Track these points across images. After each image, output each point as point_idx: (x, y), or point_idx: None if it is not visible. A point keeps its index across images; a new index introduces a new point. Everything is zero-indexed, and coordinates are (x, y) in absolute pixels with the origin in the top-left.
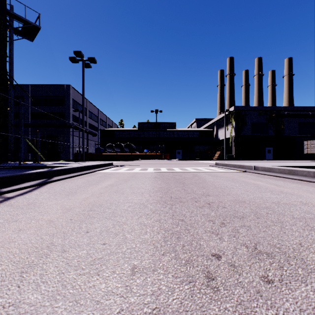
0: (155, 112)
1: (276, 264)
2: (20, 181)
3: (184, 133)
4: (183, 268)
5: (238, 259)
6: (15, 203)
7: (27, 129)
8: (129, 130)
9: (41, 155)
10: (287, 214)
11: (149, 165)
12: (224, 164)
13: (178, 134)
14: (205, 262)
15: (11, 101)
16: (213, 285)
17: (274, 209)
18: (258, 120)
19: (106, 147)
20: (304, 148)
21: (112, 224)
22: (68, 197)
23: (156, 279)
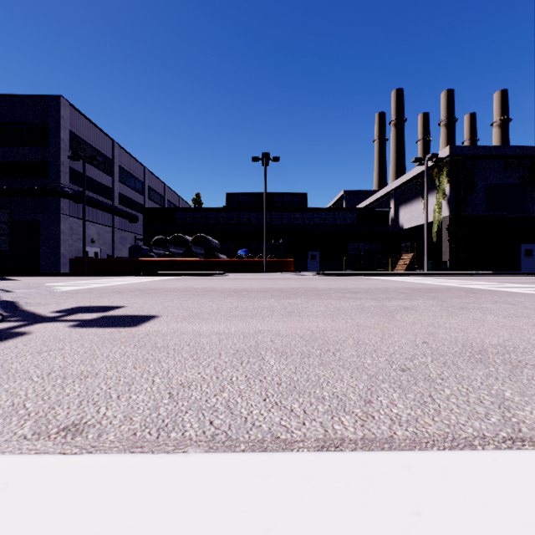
0: (263, 163)
1: None
2: None
3: (325, 214)
4: None
5: None
6: None
7: None
8: (206, 209)
9: None
10: None
11: (216, 315)
12: None
13: (313, 217)
14: None
15: None
16: None
17: None
18: (502, 181)
19: (152, 244)
20: None
21: None
22: None
23: None
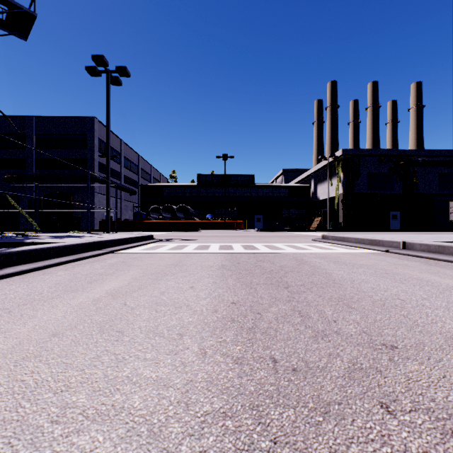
0: (223, 159)
1: None
2: None
3: (266, 190)
4: None
5: None
6: None
7: (30, 183)
8: (184, 186)
9: (33, 222)
10: None
11: (213, 239)
12: (339, 237)
13: (258, 192)
14: None
15: None
16: None
17: None
18: (378, 171)
19: (150, 211)
20: (450, 213)
21: None
22: None
23: None
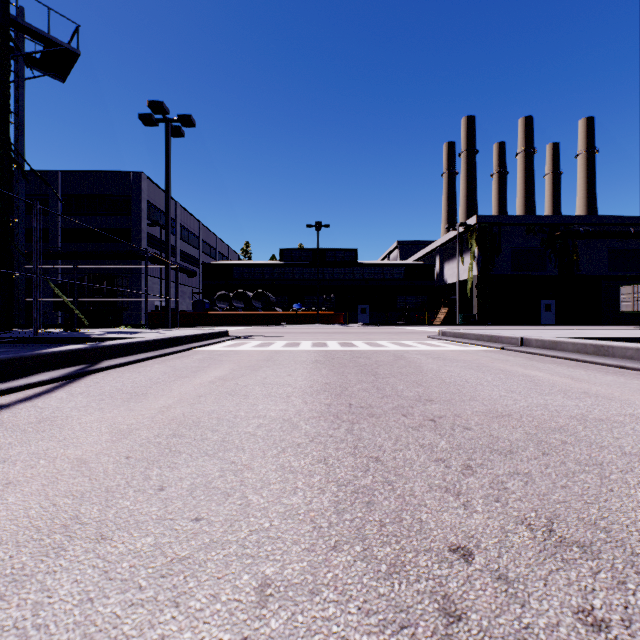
0: (316, 229)
1: (608, 575)
2: (29, 371)
3: (374, 270)
4: (385, 586)
5: (515, 561)
6: (11, 419)
7: (54, 262)
8: (262, 265)
9: (80, 315)
10: (608, 444)
11: (303, 336)
12: (457, 333)
13: (363, 273)
14: (437, 569)
15: (18, 204)
16: (462, 635)
17: (577, 434)
18: (525, 245)
19: (216, 299)
20: (621, 302)
21: (220, 468)
22: (128, 405)
23: (319, 619)
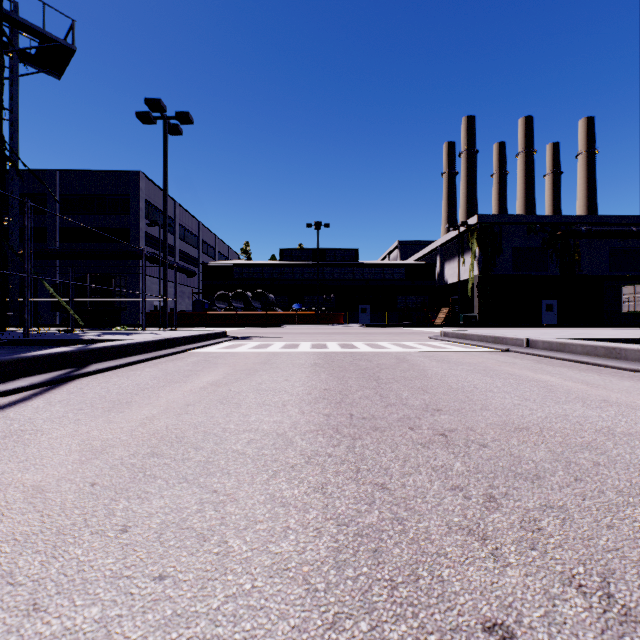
0: (316, 228)
1: None
2: (9, 376)
3: (374, 270)
4: None
5: None
6: None
7: (52, 261)
8: (261, 265)
9: (75, 315)
10: None
11: (302, 337)
12: (460, 334)
13: (363, 273)
14: None
15: (13, 203)
16: None
17: (609, 452)
18: (526, 244)
19: (215, 299)
20: (623, 302)
21: (199, 500)
22: (108, 416)
23: None
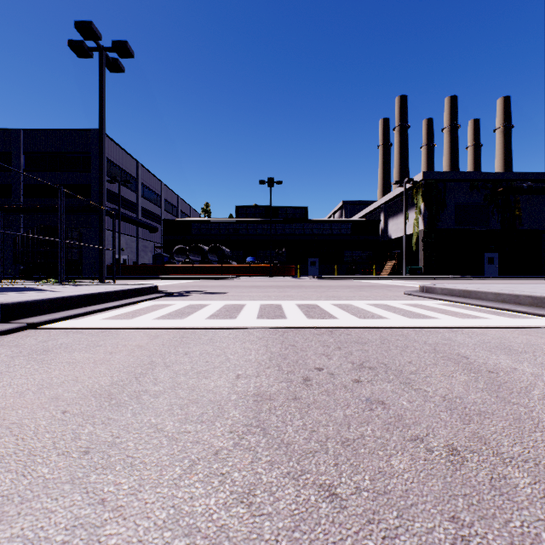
0: (269, 185)
1: None
2: None
3: (323, 226)
4: None
5: None
6: None
7: (16, 216)
8: (218, 221)
9: None
10: None
11: (251, 292)
12: (457, 290)
13: (313, 228)
14: None
15: None
16: None
17: None
18: (469, 200)
19: (174, 252)
20: None
21: None
22: None
23: None
